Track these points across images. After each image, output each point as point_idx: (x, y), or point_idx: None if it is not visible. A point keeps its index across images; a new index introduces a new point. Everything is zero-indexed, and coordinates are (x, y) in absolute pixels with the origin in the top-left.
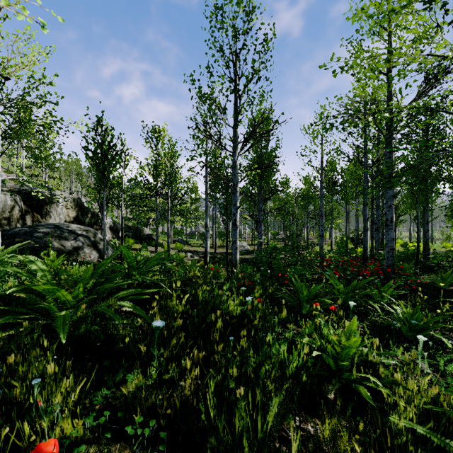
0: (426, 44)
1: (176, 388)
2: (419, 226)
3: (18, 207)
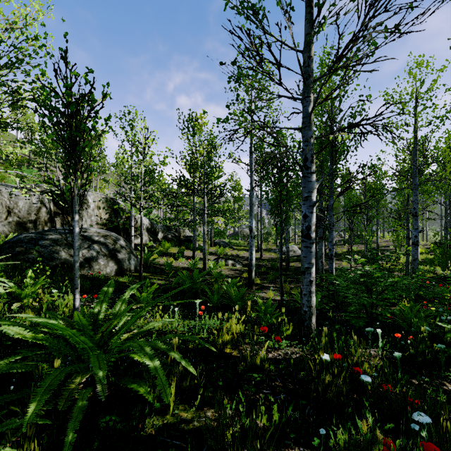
0: None
1: None
2: None
3: (45, 208)
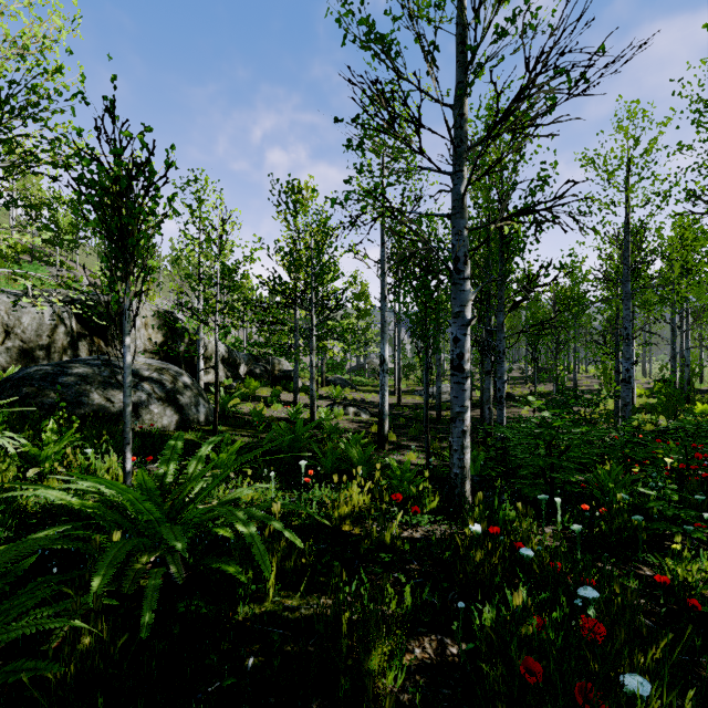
0: None
1: None
2: None
3: (64, 327)
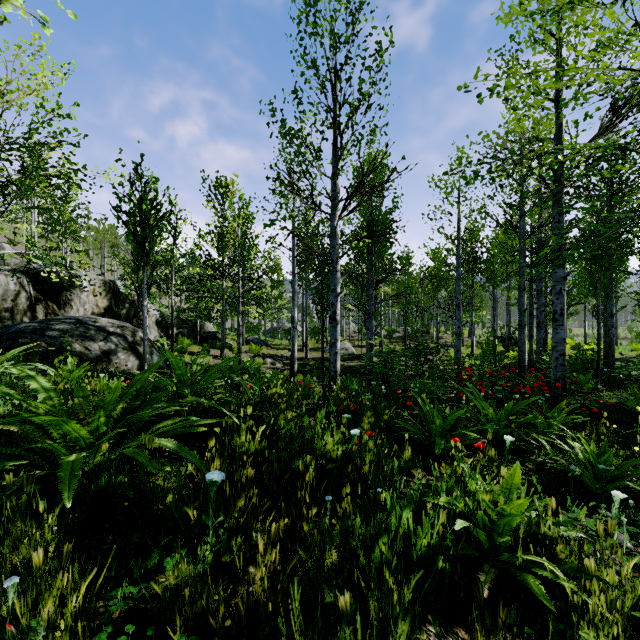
0: (618, 52)
1: (242, 578)
2: (600, 320)
3: (25, 293)
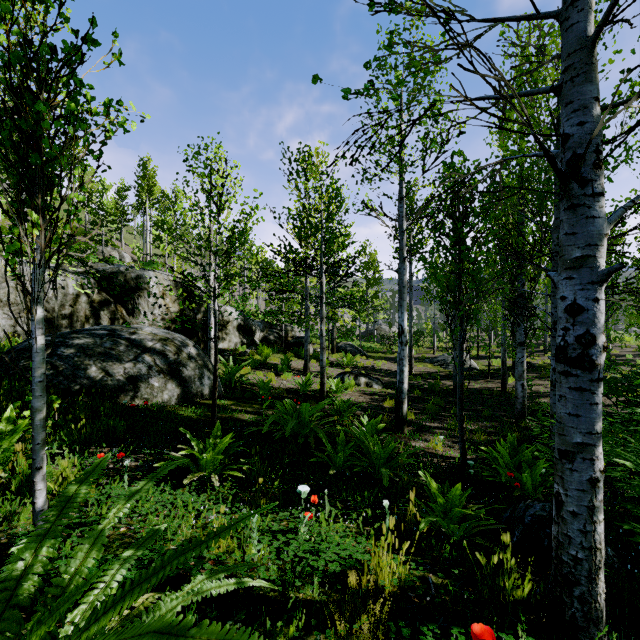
0: None
1: None
2: None
3: (86, 297)
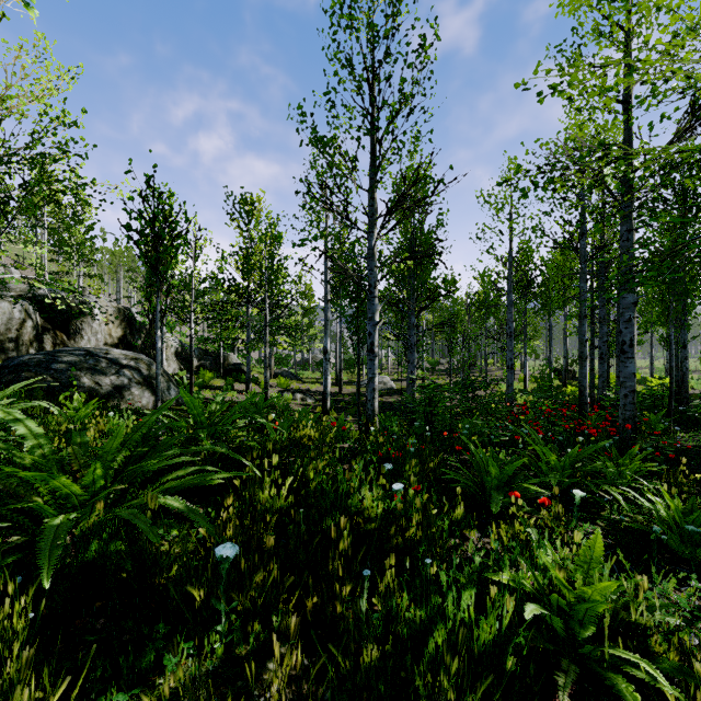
0: None
1: (260, 677)
2: (673, 352)
3: (32, 321)
